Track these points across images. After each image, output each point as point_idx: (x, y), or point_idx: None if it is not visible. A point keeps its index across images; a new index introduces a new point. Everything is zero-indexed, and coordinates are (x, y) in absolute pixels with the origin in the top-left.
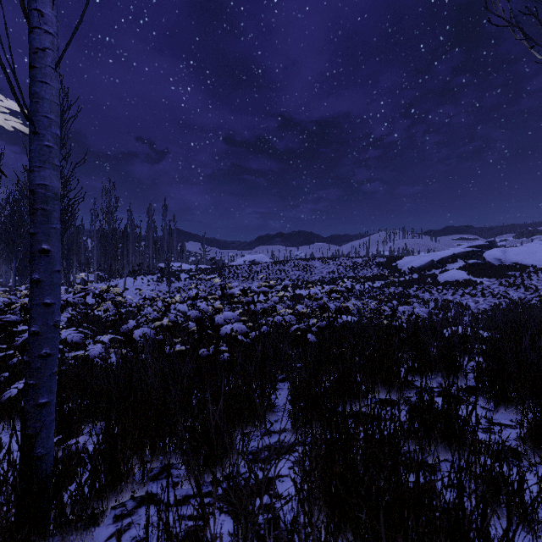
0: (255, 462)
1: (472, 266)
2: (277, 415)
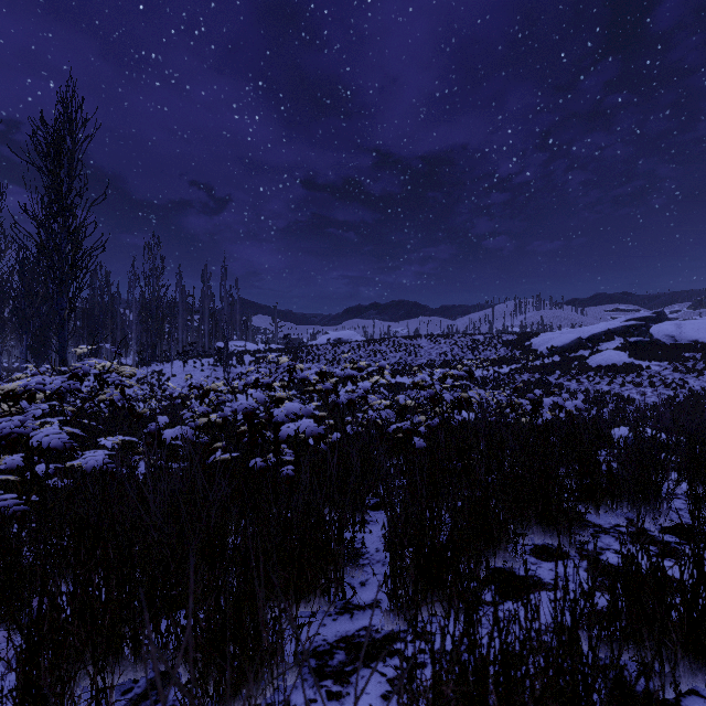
0: (320, 678)
1: (635, 345)
2: (364, 571)
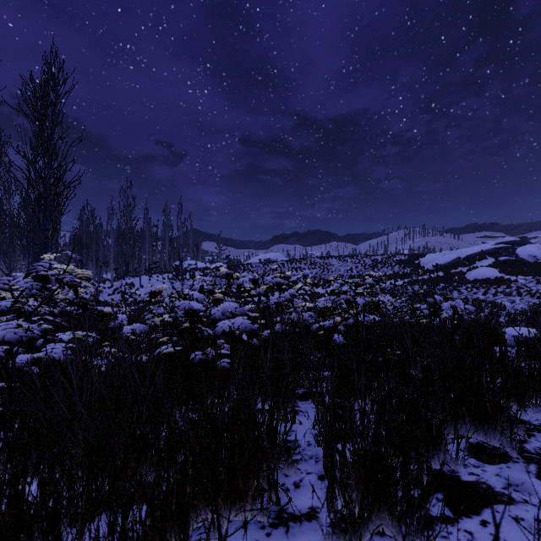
0: None
1: (504, 263)
2: (298, 469)
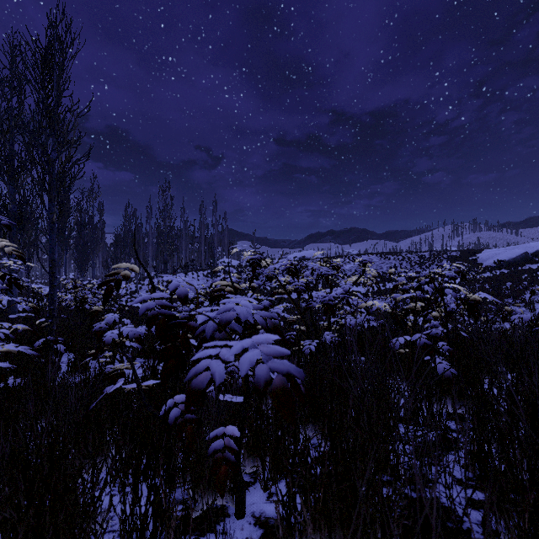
0: None
1: None
2: None
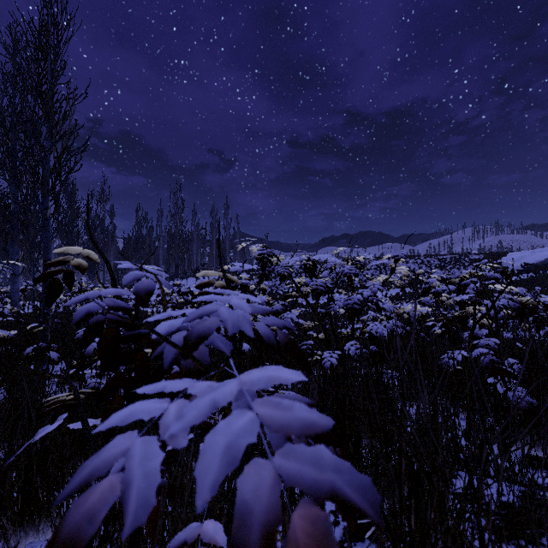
0: None
1: None
2: None
